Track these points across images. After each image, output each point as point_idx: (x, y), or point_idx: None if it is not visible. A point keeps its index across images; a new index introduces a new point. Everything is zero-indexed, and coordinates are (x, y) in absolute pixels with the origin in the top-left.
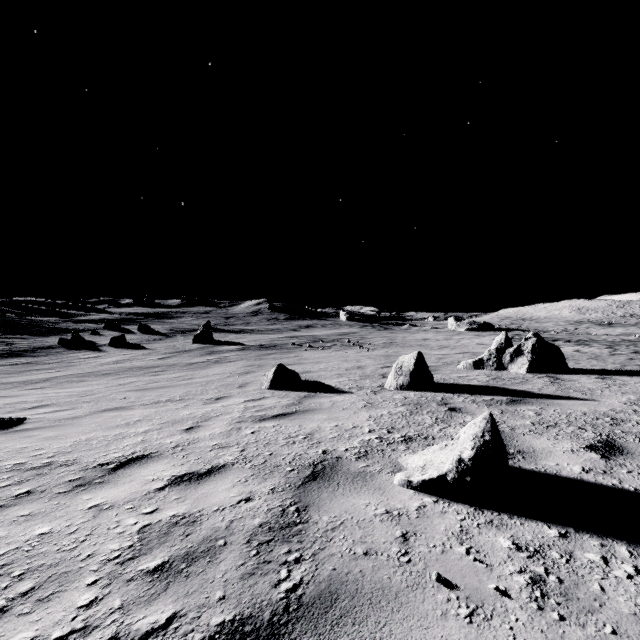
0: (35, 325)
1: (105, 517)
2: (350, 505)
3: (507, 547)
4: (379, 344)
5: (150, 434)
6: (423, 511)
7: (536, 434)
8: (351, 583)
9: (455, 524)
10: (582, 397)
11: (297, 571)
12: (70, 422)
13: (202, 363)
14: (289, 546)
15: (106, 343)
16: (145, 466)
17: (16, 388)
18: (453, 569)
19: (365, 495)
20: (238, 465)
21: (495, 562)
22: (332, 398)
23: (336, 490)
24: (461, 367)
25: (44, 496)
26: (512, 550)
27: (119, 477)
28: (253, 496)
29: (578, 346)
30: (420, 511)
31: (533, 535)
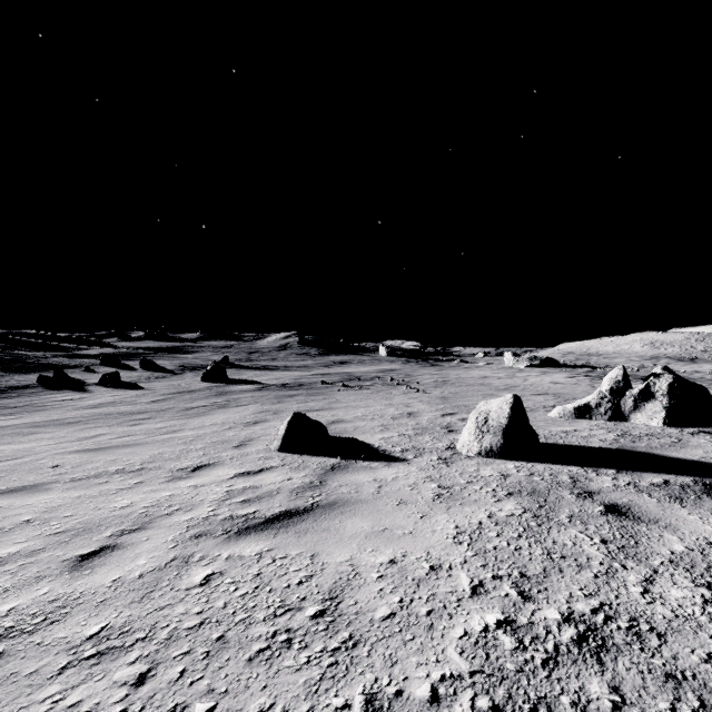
0: (17, 360)
1: None
2: None
3: None
4: (430, 383)
5: None
6: None
7: None
8: None
9: None
10: None
11: None
12: None
13: (203, 407)
14: None
15: (96, 382)
16: None
17: None
18: None
19: None
20: None
21: None
22: (377, 473)
23: None
24: (556, 415)
25: None
26: None
27: None
28: None
29: None
30: None
31: None
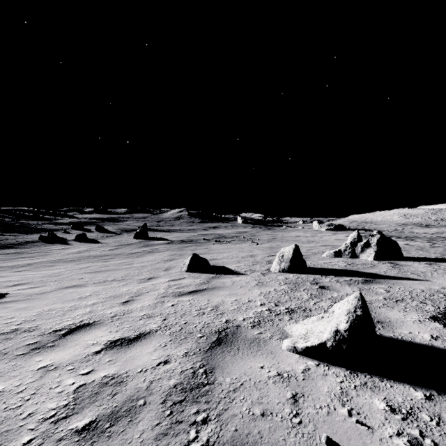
0: (23, 226)
1: (49, 377)
2: (248, 368)
3: (383, 409)
4: (265, 239)
5: (96, 306)
6: (308, 374)
7: (389, 307)
8: (251, 445)
9: (336, 386)
10: (418, 278)
11: (204, 432)
12: (39, 296)
13: (139, 253)
14: (198, 406)
15: (72, 239)
16: (88, 332)
17: (5, 271)
18: (339, 431)
19: (260, 359)
20: (160, 332)
21: (375, 424)
22: (232, 278)
23: (236, 354)
24: (325, 256)
25: (6, 358)
26: (387, 412)
27: (67, 341)
28: (170, 359)
29: (407, 241)
30: (305, 374)
31: (403, 397)
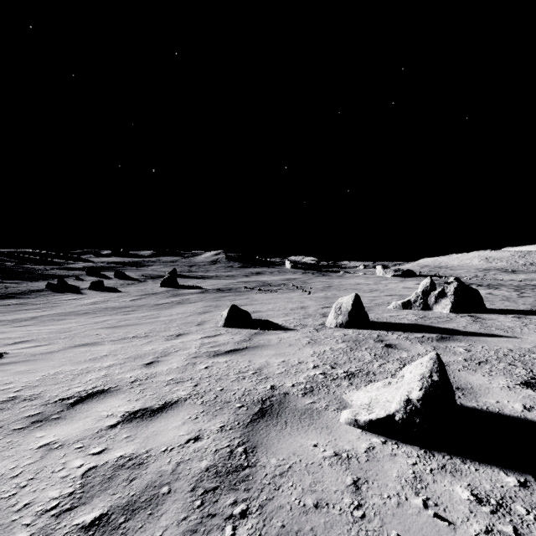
0: (27, 272)
1: (52, 458)
2: (298, 446)
3: (467, 499)
4: (319, 288)
5: (113, 368)
6: (372, 453)
7: (470, 370)
8: None
9: (407, 469)
10: (505, 334)
11: (243, 528)
12: (44, 357)
13: (167, 304)
14: (235, 495)
15: (87, 287)
16: (102, 401)
17: (5, 325)
18: (412, 527)
19: (313, 434)
20: (190, 401)
21: (457, 518)
22: (279, 335)
23: (284, 429)
24: (391, 307)
25: None
26: (473, 503)
27: (76, 413)
28: (202, 435)
29: (489, 289)
30: (369, 453)
31: (491, 484)
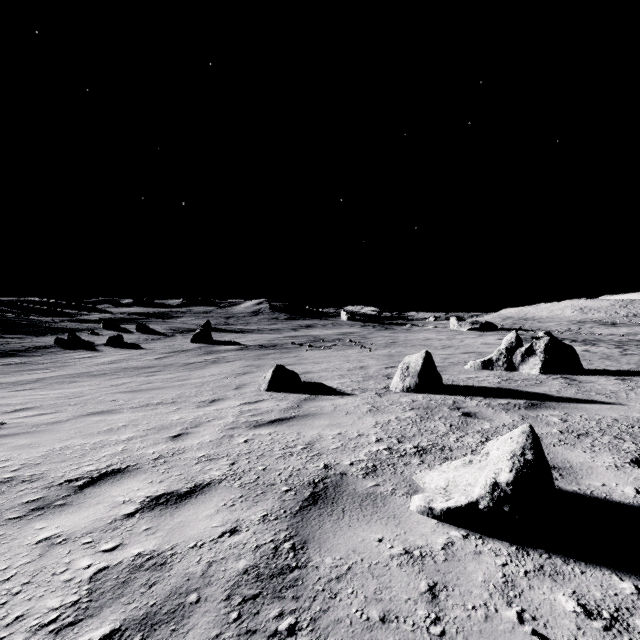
0: (32, 324)
1: (54, 556)
2: (359, 541)
3: (572, 611)
4: (381, 344)
5: (132, 442)
6: (452, 551)
7: (568, 445)
8: None
9: (496, 572)
10: (607, 401)
11: None
12: (49, 428)
13: (199, 363)
14: (281, 605)
15: (103, 343)
16: (118, 483)
17: (4, 389)
18: None
19: (377, 526)
20: (225, 483)
21: (562, 637)
22: (334, 401)
23: (341, 519)
24: (469, 367)
25: None
26: (580, 616)
27: (85, 498)
28: (240, 526)
29: (586, 346)
30: (448, 551)
31: (602, 591)
